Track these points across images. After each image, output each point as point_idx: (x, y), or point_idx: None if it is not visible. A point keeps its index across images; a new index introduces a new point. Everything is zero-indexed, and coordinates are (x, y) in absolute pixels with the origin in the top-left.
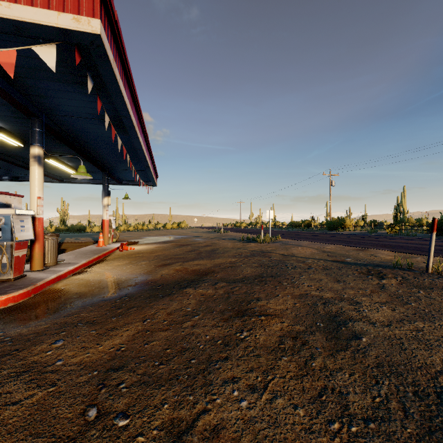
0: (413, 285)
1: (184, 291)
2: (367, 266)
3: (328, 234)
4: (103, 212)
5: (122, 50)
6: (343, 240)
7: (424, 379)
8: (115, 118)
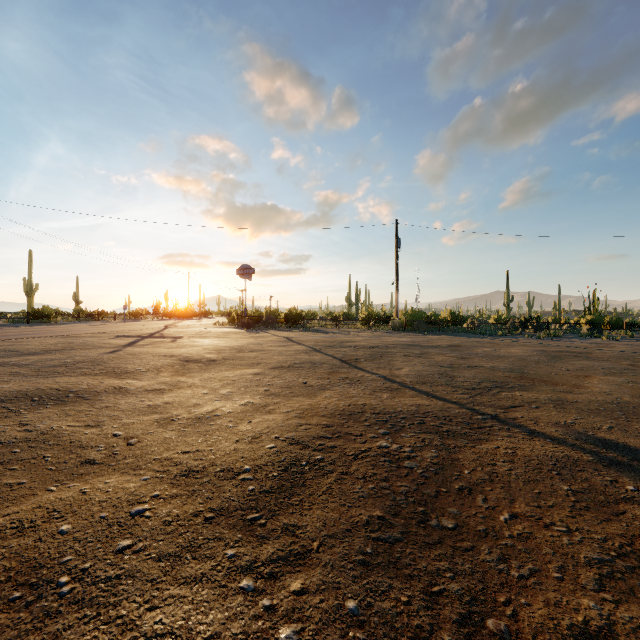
0: None
1: None
2: None
3: None
4: None
5: None
6: None
7: None
8: None
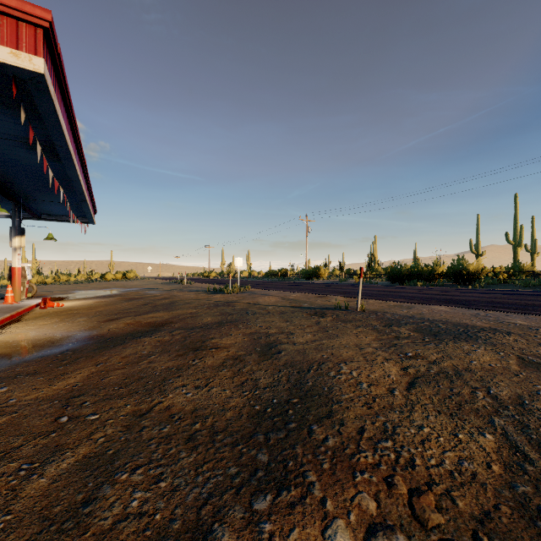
0: (341, 320)
1: (138, 339)
2: (317, 309)
3: (302, 283)
4: (12, 257)
5: (62, 79)
6: (311, 289)
7: (306, 365)
8: (45, 142)
